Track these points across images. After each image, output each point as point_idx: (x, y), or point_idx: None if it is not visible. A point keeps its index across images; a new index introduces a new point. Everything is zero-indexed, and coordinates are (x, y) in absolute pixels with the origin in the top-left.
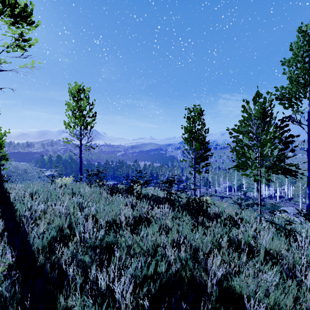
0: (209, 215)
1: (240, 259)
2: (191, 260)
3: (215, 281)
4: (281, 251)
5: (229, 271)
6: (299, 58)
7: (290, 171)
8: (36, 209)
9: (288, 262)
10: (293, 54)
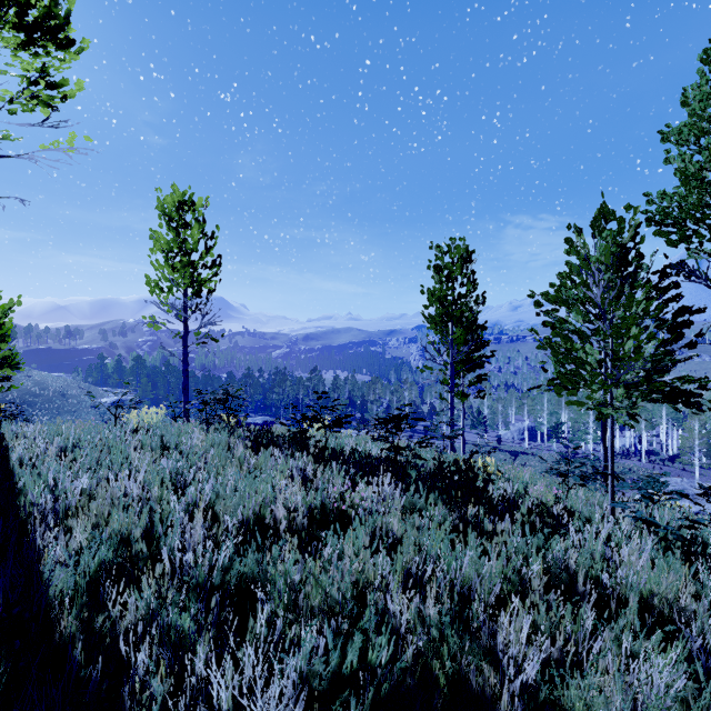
0: (491, 502)
1: (577, 621)
2: (452, 624)
3: (518, 686)
4: (680, 600)
5: (552, 654)
6: (703, 125)
7: (686, 394)
8: (68, 487)
9: (702, 631)
10: (691, 116)
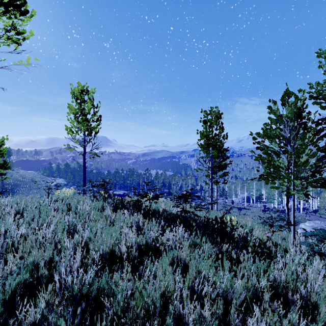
0: (234, 240)
1: (291, 320)
2: (218, 321)
3: None
4: None
5: None
6: None
7: None
8: (13, 233)
9: None
10: None
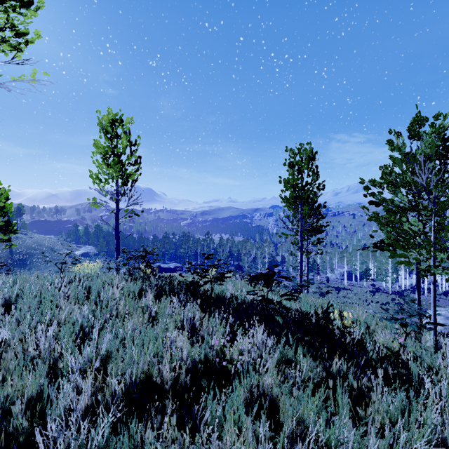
0: (346, 348)
1: None
2: None
3: None
4: None
5: None
6: None
7: None
8: None
9: None
10: None
